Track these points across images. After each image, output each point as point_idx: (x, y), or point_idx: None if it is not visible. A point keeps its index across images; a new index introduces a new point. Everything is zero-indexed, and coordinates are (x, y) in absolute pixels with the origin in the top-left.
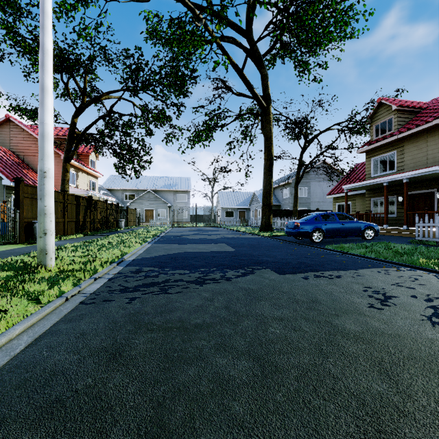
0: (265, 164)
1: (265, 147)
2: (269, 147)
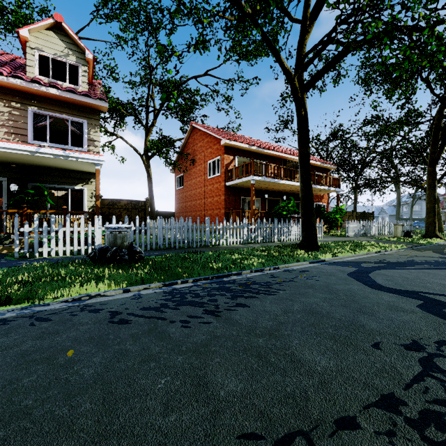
0: (397, 203)
1: (397, 197)
2: (399, 197)
